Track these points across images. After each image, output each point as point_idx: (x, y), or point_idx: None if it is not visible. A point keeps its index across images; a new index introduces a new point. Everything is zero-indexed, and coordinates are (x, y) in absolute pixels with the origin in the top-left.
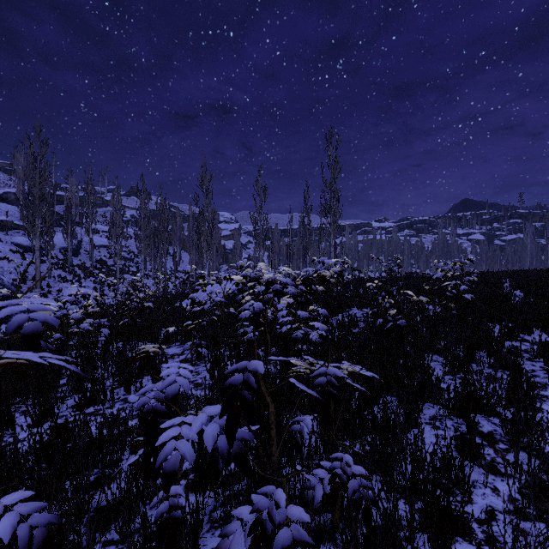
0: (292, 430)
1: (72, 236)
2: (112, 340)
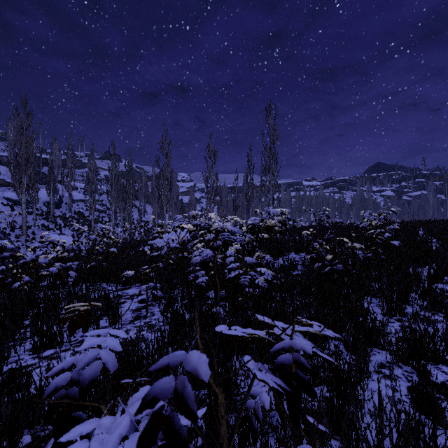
0: (246, 407)
1: (54, 192)
2: (79, 281)
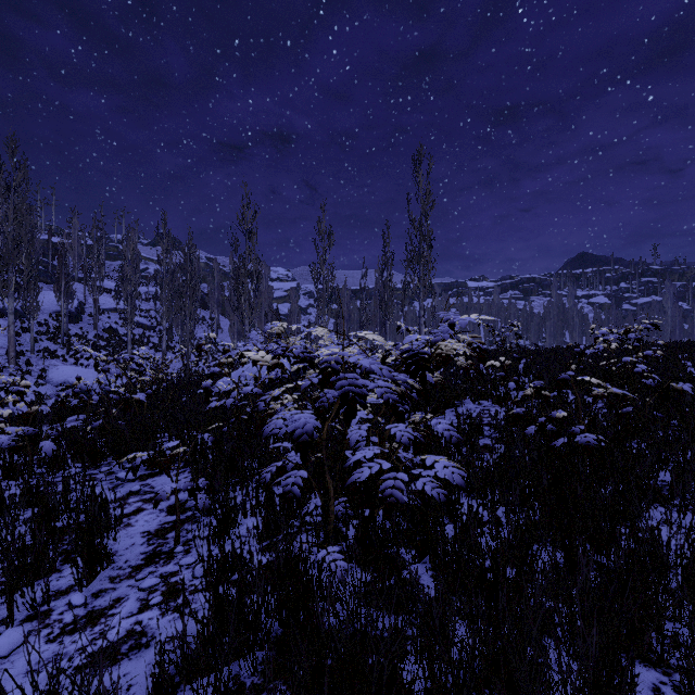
0: None
1: (68, 295)
2: (63, 460)
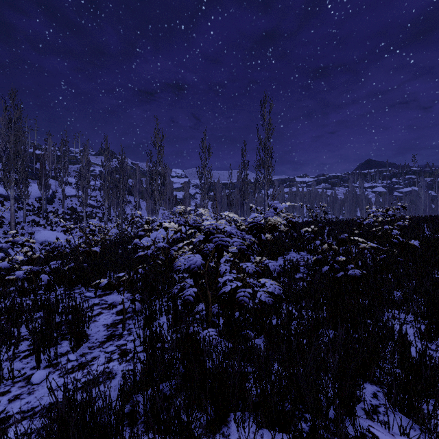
0: None
1: (46, 187)
2: (53, 286)
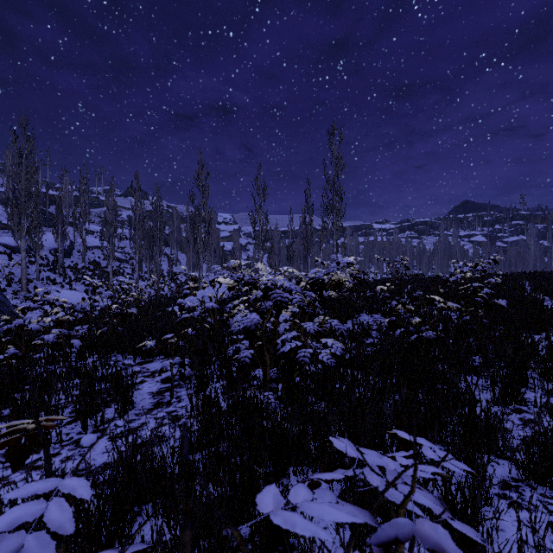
0: None
1: (63, 236)
2: (86, 352)
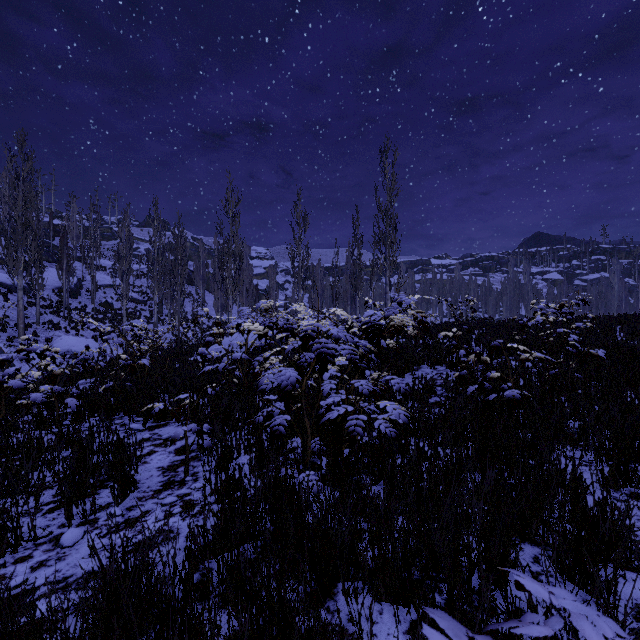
0: None
1: (69, 273)
2: (84, 414)
